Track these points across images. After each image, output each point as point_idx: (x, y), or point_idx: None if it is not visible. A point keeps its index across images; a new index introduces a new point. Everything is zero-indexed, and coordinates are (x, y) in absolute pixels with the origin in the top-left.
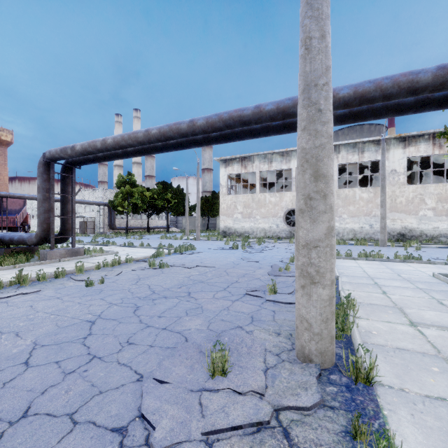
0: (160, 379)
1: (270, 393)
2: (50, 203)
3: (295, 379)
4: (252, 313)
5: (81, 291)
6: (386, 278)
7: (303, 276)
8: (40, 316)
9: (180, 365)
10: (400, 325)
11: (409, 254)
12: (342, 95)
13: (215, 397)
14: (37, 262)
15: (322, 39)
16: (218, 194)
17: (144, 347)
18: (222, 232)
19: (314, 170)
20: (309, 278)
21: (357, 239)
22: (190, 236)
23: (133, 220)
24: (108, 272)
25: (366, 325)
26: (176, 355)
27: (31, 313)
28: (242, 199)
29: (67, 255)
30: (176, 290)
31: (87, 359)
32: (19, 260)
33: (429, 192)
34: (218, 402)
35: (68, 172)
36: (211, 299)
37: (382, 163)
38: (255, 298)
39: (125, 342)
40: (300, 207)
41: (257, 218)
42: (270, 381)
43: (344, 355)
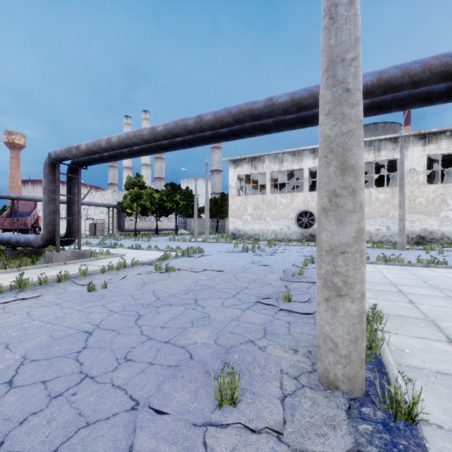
0: (158, 408)
1: (290, 431)
2: (56, 204)
3: (319, 413)
4: (264, 325)
5: (82, 297)
6: (411, 285)
7: (327, 286)
8: (35, 324)
9: (183, 389)
10: (436, 342)
11: (433, 258)
12: (364, 83)
13: (223, 435)
14: (42, 264)
15: (350, 5)
16: (227, 196)
17: (143, 365)
18: (232, 234)
19: (341, 161)
20: (335, 290)
21: (373, 241)
22: (199, 239)
23: (142, 222)
24: (113, 276)
25: (396, 342)
26: (178, 377)
27: (26, 322)
28: (252, 201)
29: (73, 258)
30: (181, 296)
31: (78, 379)
32: (23, 262)
33: (451, 192)
34: (226, 443)
35: (74, 173)
36: (220, 308)
37: (401, 161)
38: (268, 307)
39: (122, 358)
40: (323, 205)
41: (267, 220)
42: (289, 414)
43: (378, 384)
